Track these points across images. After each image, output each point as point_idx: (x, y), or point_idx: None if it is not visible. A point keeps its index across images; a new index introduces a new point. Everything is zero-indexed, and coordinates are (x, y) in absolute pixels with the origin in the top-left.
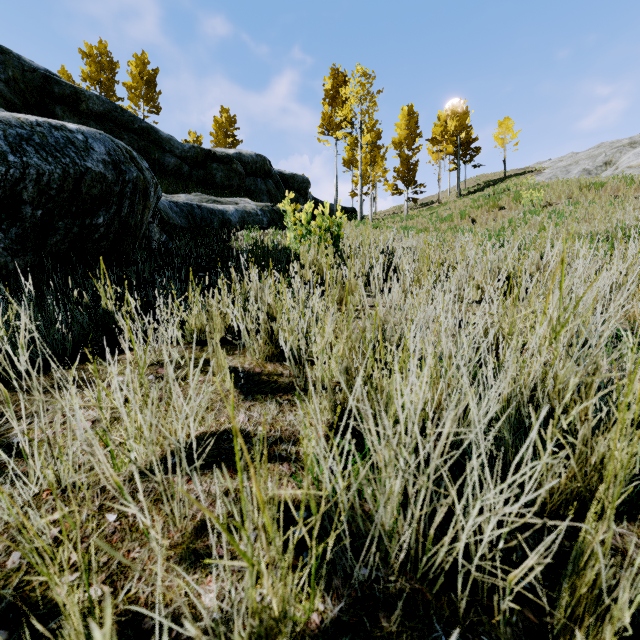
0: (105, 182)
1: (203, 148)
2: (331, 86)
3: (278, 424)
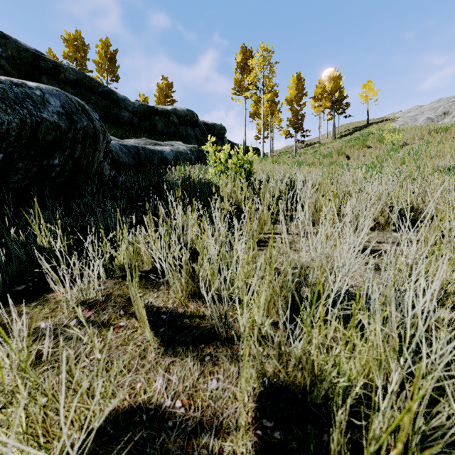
0: (59, 130)
1: (148, 105)
2: (241, 59)
3: (198, 396)
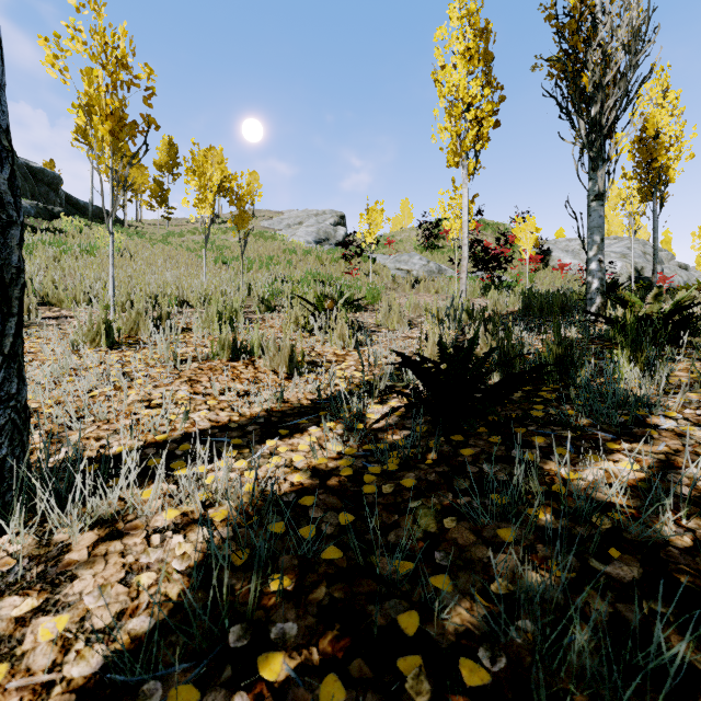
0: None
1: None
2: (86, 103)
3: None
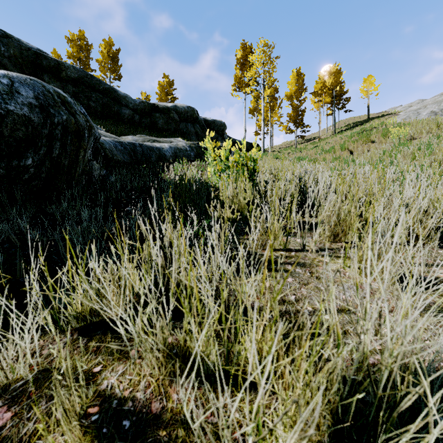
0: (31, 125)
1: (149, 102)
2: (241, 56)
3: None
